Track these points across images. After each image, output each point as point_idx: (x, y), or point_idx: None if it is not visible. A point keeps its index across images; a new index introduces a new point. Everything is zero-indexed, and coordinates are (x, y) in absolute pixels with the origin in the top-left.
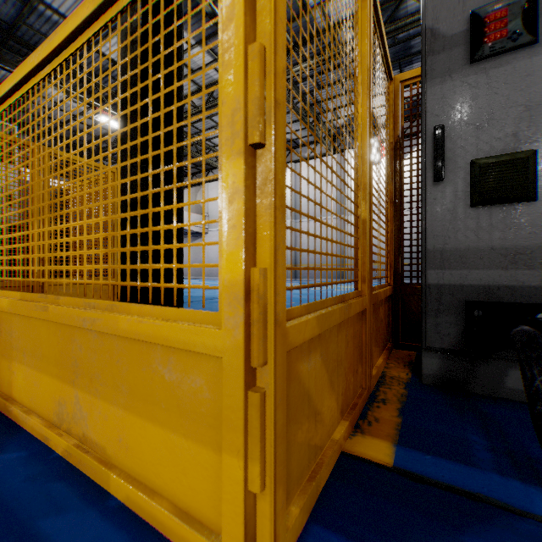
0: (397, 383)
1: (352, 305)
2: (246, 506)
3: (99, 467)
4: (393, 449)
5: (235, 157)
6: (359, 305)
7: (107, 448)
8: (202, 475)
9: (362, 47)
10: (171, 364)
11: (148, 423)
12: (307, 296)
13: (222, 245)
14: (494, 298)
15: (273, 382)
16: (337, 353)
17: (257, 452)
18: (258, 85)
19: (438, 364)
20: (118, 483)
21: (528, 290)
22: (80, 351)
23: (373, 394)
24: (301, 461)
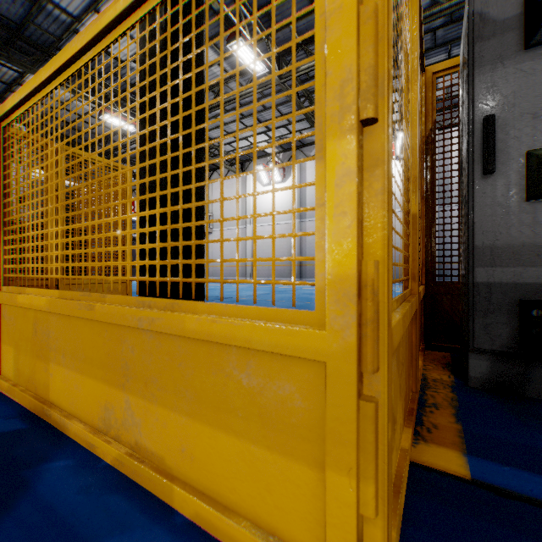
0: (442, 386)
1: (413, 304)
2: (358, 531)
3: (159, 479)
4: (464, 459)
5: (344, 134)
6: (415, 304)
7: (166, 458)
8: (293, 493)
9: (412, 32)
10: (250, 368)
11: (220, 432)
12: None
13: (326, 234)
14: None
15: (387, 390)
16: (402, 355)
17: (371, 470)
18: (373, 51)
19: (487, 367)
20: (185, 497)
21: None
22: (131, 352)
23: (421, 398)
24: None
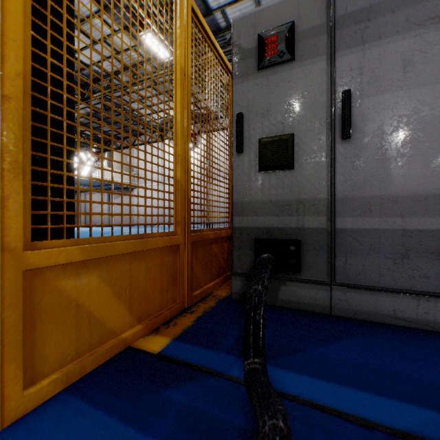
0: (214, 299)
1: (151, 241)
2: None
3: None
4: (168, 342)
5: None
6: (164, 241)
7: None
8: None
9: (177, 53)
10: None
11: None
12: (78, 233)
13: None
14: (272, 236)
15: (1, 290)
16: (130, 276)
17: None
18: None
19: (241, 284)
20: None
21: (290, 230)
22: None
23: (190, 307)
24: (64, 350)
